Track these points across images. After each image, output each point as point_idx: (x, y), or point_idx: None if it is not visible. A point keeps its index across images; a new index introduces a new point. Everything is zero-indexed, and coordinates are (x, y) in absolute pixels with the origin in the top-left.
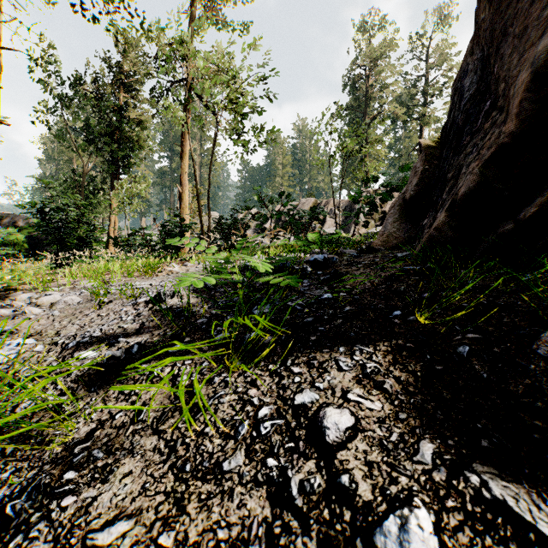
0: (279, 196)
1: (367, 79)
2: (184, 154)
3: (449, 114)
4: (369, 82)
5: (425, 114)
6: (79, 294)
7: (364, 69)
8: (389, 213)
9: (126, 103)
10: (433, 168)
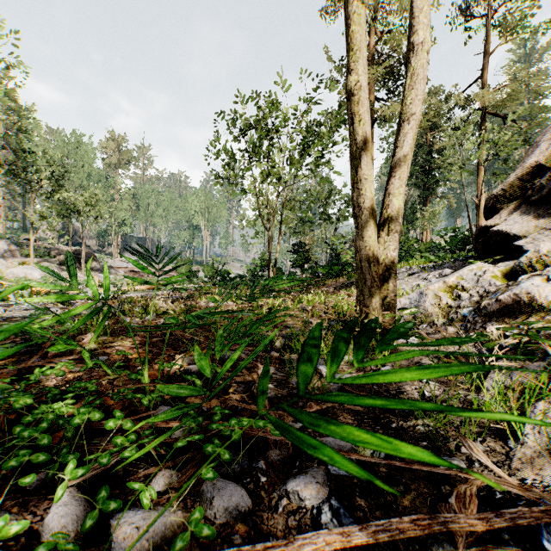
0: None
1: None
2: (480, 171)
3: None
4: None
5: None
6: (405, 269)
7: None
8: None
9: (434, 141)
10: None
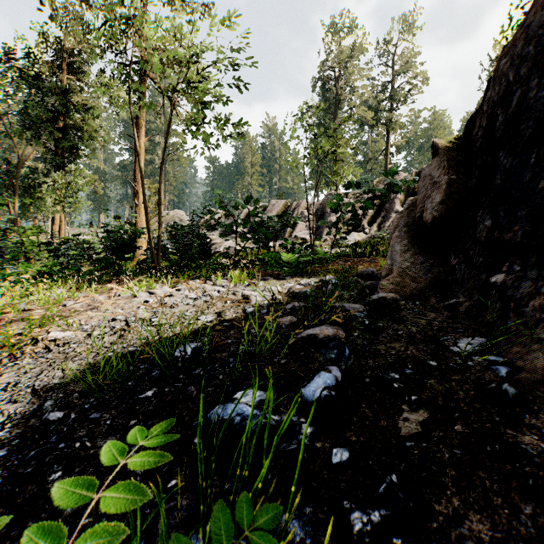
0: (246, 201)
1: (337, 80)
2: (140, 147)
3: (500, 99)
4: (339, 84)
5: (392, 119)
6: None
7: (334, 70)
8: (393, 236)
9: (73, 85)
10: (463, 178)
